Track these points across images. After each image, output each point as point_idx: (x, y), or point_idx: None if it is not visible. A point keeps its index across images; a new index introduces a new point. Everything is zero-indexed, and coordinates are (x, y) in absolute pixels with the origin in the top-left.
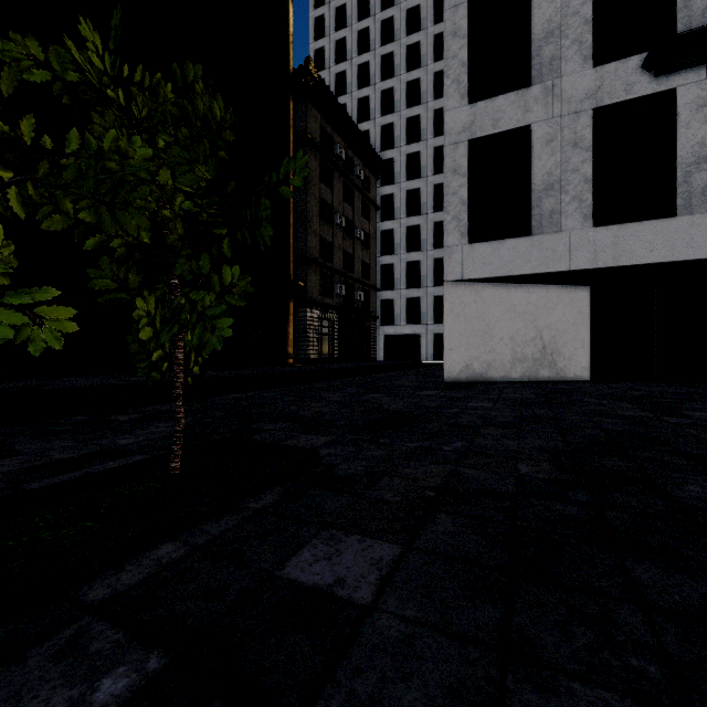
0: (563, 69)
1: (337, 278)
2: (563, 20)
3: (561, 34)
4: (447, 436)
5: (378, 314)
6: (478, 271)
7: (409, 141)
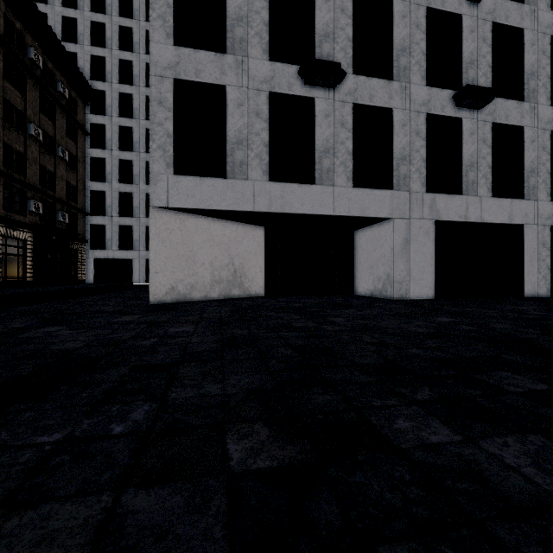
0: (250, 51)
1: (31, 194)
2: (250, 13)
3: (248, 23)
4: (129, 396)
5: (87, 237)
6: (183, 201)
7: (122, 81)
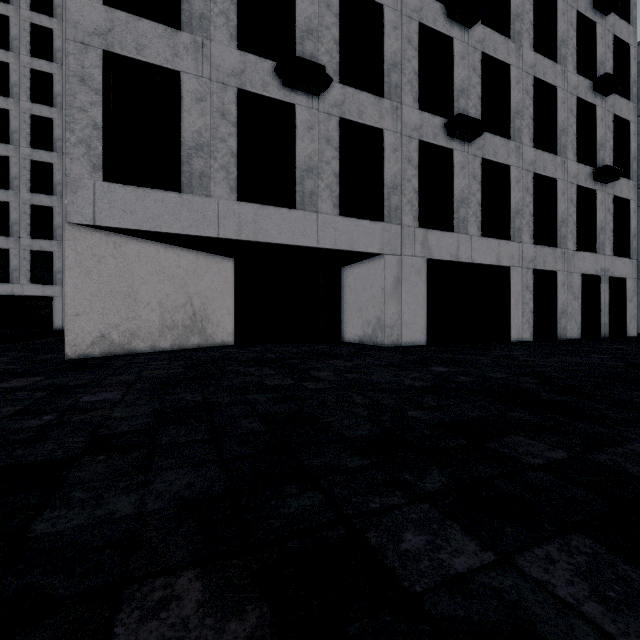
0: (213, 33)
1: None
2: None
3: None
4: None
5: None
6: (118, 218)
7: (35, 54)
